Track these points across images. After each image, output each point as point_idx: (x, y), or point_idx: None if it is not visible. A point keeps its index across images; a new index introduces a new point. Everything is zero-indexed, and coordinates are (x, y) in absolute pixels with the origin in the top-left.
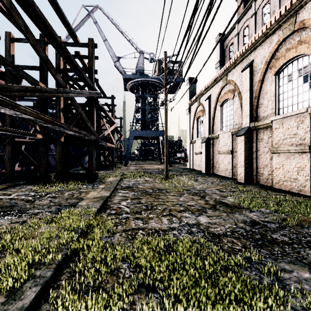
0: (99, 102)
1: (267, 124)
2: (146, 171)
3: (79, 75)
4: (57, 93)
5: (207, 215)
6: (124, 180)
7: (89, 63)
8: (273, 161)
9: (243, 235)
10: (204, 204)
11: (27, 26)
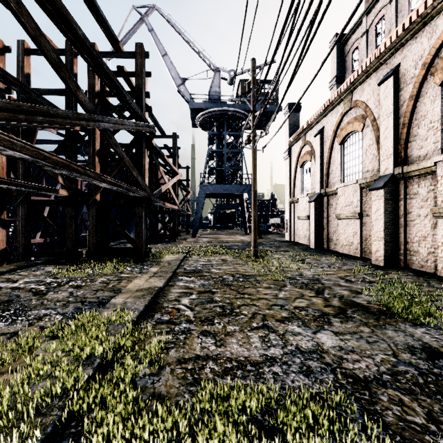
0: (153, 141)
1: (425, 169)
2: (224, 245)
3: (119, 96)
4: (77, 119)
5: (333, 331)
6: (190, 259)
7: (137, 82)
8: (439, 231)
9: (420, 385)
10: (323, 307)
11: (21, 3)
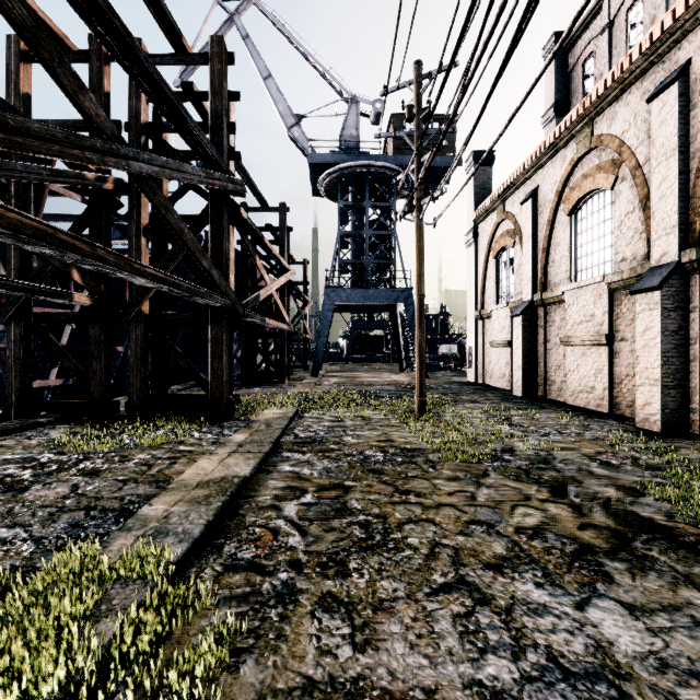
0: (242, 211)
1: None
2: (366, 389)
3: (175, 120)
4: (78, 147)
5: (623, 603)
6: (306, 416)
7: (213, 104)
8: None
9: None
10: (577, 529)
11: None
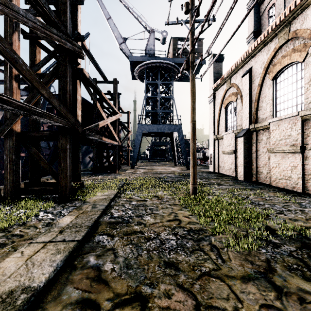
0: (85, 71)
1: None
2: (158, 176)
3: None
4: None
5: None
6: (122, 196)
7: None
8: None
9: None
10: None
11: None
